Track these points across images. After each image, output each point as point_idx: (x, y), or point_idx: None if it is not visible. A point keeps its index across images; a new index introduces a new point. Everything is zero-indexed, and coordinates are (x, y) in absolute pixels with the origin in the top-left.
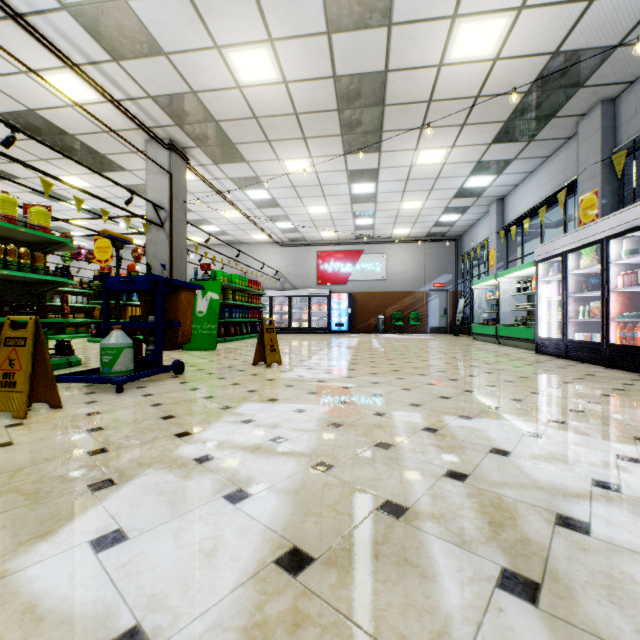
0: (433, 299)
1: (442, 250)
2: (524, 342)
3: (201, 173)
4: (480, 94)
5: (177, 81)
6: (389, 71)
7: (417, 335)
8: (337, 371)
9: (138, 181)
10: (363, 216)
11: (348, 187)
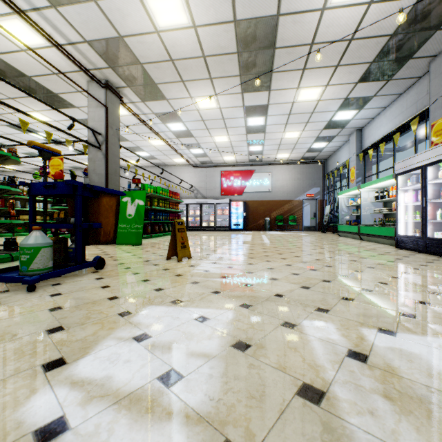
0: (306, 206)
1: (312, 170)
2: (384, 238)
3: (132, 109)
4: (354, 37)
5: (106, 26)
6: (280, 15)
7: (294, 232)
8: (238, 265)
9: (85, 116)
10: (255, 144)
11: (244, 120)
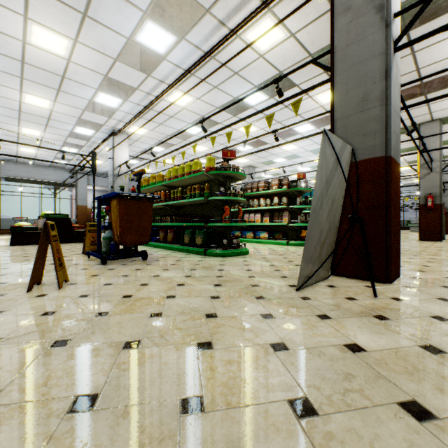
0: None
1: None
2: None
3: None
4: None
5: None
6: None
7: None
8: None
9: None
10: None
11: None
